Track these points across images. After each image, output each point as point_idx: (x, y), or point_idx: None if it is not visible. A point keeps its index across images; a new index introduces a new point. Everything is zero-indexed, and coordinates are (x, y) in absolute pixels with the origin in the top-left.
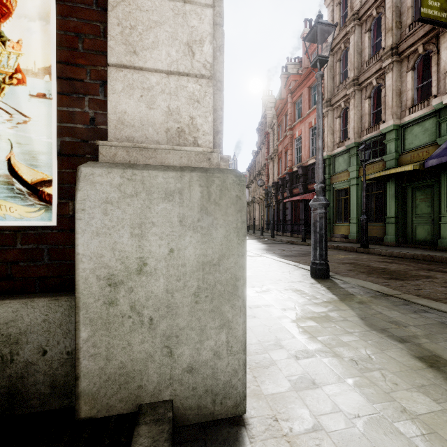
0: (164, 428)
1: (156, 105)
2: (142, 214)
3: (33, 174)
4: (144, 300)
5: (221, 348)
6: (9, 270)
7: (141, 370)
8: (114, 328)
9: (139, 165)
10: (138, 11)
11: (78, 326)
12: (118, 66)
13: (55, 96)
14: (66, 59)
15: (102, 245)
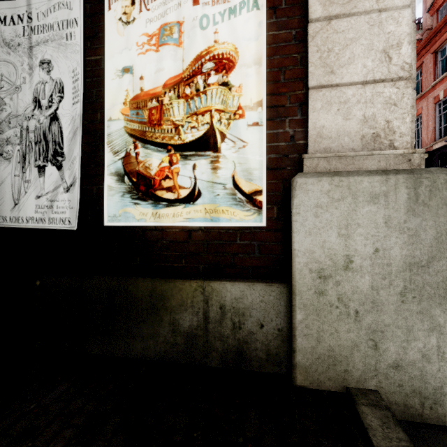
0: (386, 414)
1: (351, 115)
2: (348, 216)
3: (249, 186)
4: (350, 294)
5: (431, 352)
6: (232, 260)
7: (347, 356)
8: (324, 315)
9: (342, 173)
10: (335, 34)
11: (294, 309)
12: (316, 88)
13: (265, 122)
14: (271, 91)
15: (313, 243)
